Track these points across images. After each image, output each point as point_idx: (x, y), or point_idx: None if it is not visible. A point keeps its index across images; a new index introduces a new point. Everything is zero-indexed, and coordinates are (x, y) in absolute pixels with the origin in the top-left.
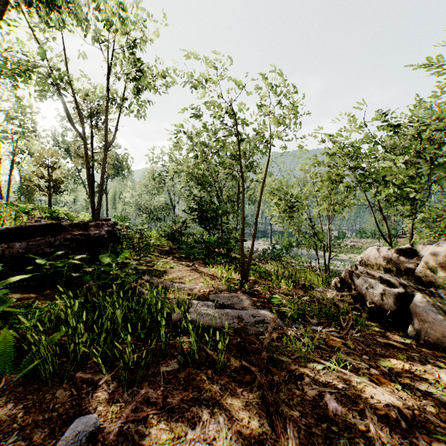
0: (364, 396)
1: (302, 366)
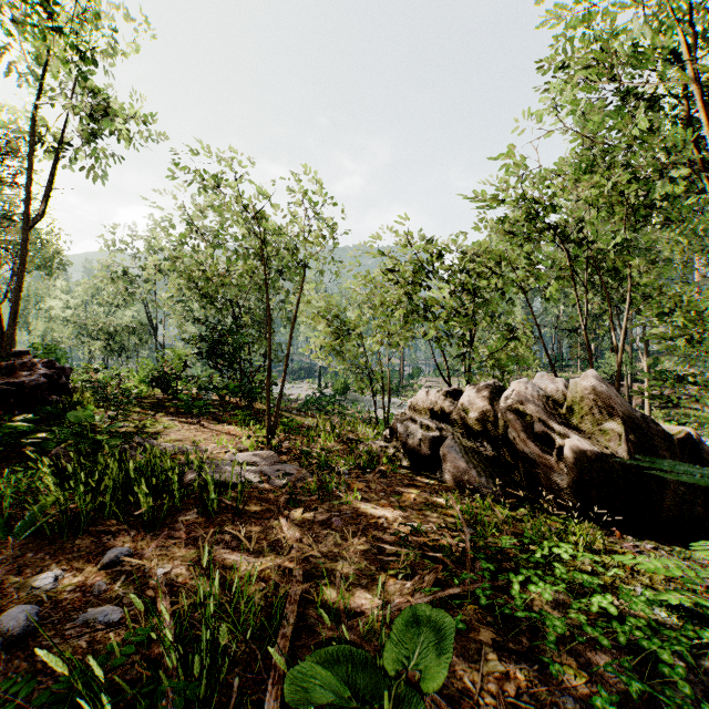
0: (365, 515)
1: (320, 504)
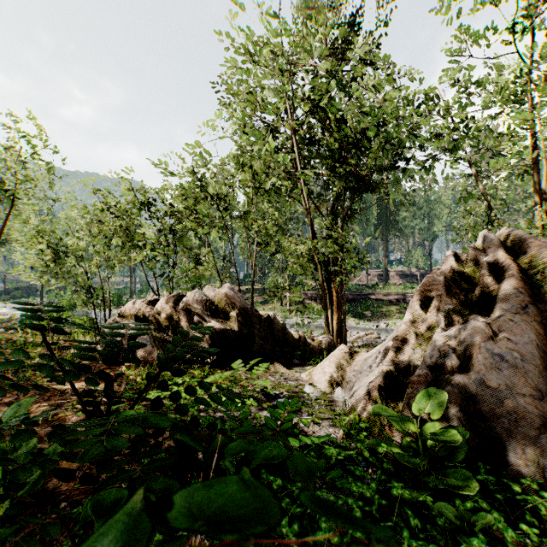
0: (53, 391)
1: (12, 392)
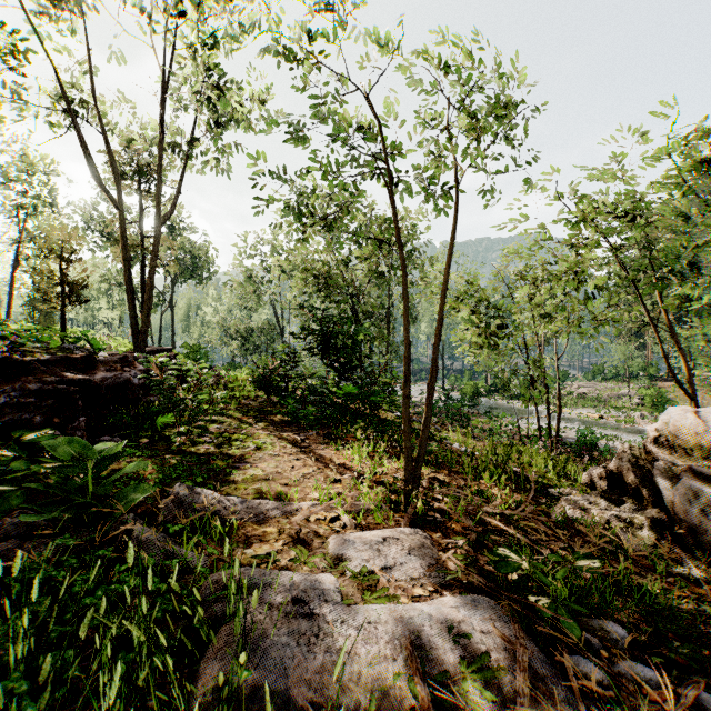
0: None
1: None
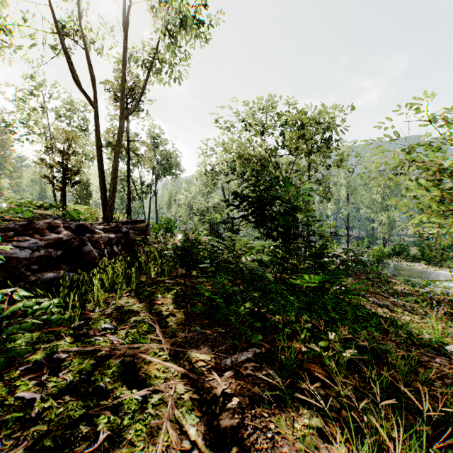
0: None
1: None
